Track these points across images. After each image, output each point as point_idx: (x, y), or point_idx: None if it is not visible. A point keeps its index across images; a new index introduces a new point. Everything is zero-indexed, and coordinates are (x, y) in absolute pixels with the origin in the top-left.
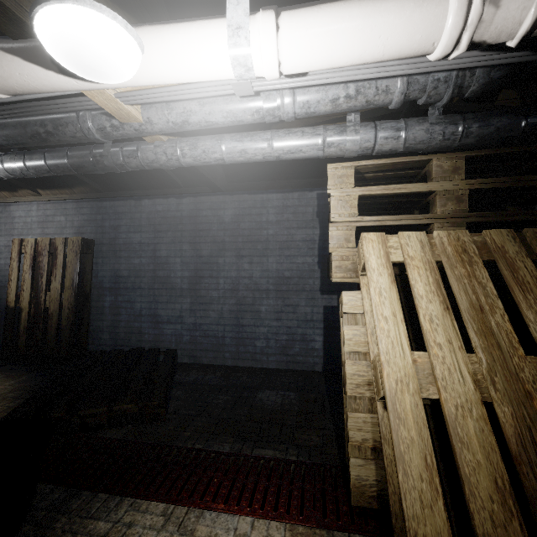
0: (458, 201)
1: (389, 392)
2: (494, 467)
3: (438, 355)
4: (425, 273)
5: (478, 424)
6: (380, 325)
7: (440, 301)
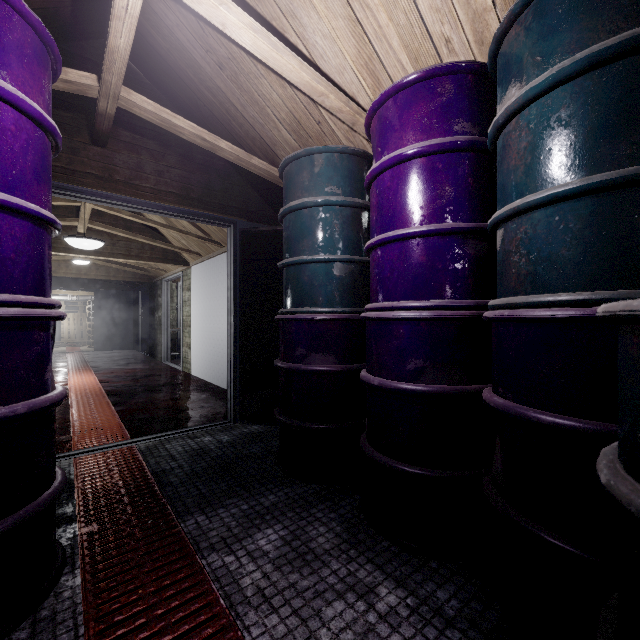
0: (82, 308)
1: (65, 329)
2: (74, 333)
3: (71, 326)
4: (73, 318)
5: (74, 331)
6: (65, 323)
7: (73, 321)
